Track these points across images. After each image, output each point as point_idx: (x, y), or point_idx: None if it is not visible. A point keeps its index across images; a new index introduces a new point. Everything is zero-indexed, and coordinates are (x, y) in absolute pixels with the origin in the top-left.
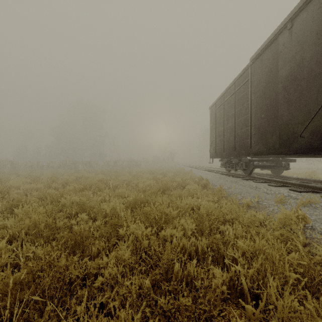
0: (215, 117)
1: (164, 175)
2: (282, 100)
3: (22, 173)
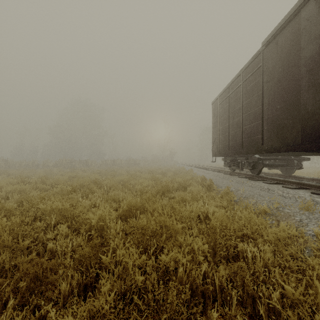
0: (218, 113)
1: (163, 174)
2: (305, 87)
3: (13, 173)
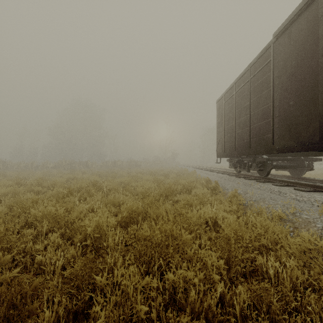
0: (223, 112)
1: (165, 176)
2: None
3: (10, 174)
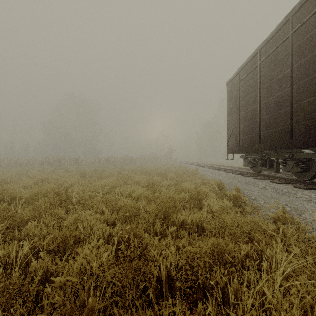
0: (237, 94)
1: (163, 176)
2: None
3: None
